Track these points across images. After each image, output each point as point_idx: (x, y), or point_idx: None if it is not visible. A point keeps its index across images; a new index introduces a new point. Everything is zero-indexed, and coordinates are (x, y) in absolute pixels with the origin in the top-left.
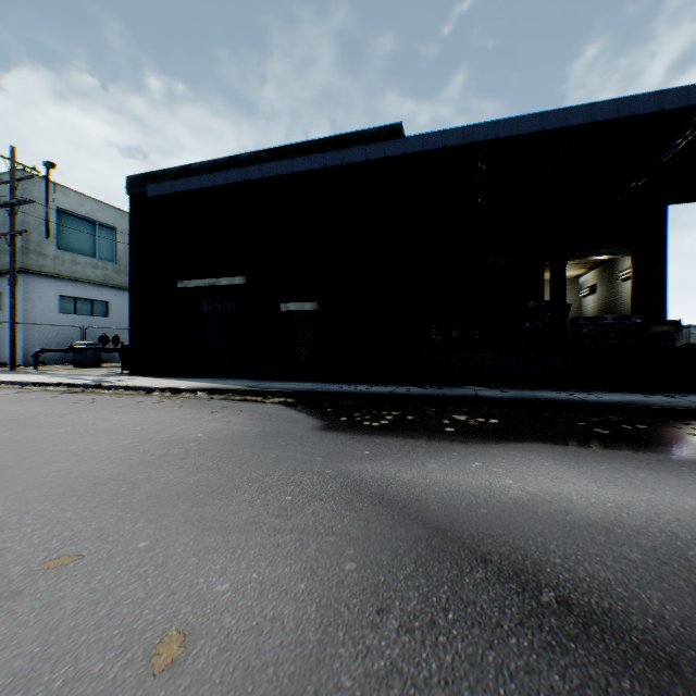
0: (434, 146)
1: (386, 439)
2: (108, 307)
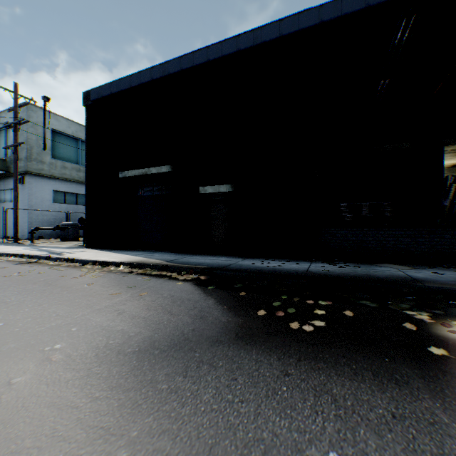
0: (355, 8)
1: (348, 384)
2: None
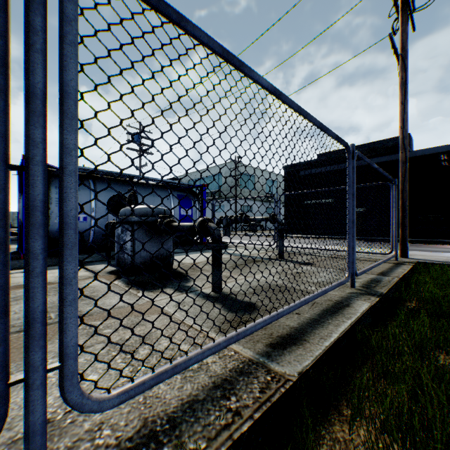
0: (419, 154)
1: None
2: (251, 208)
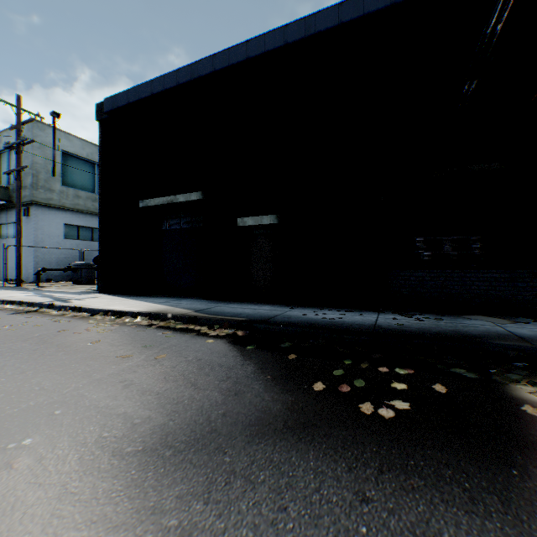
0: None
1: (465, 522)
2: None
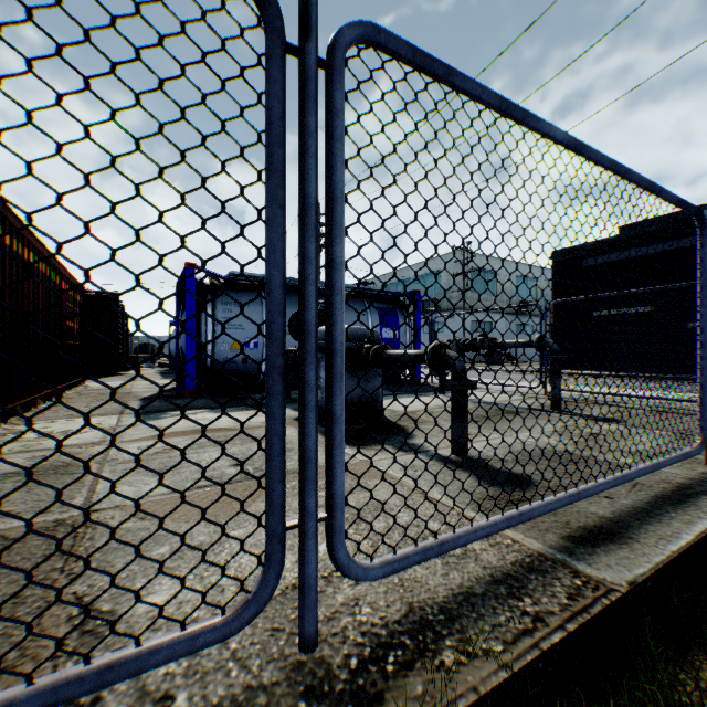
0: None
1: None
2: (490, 325)
